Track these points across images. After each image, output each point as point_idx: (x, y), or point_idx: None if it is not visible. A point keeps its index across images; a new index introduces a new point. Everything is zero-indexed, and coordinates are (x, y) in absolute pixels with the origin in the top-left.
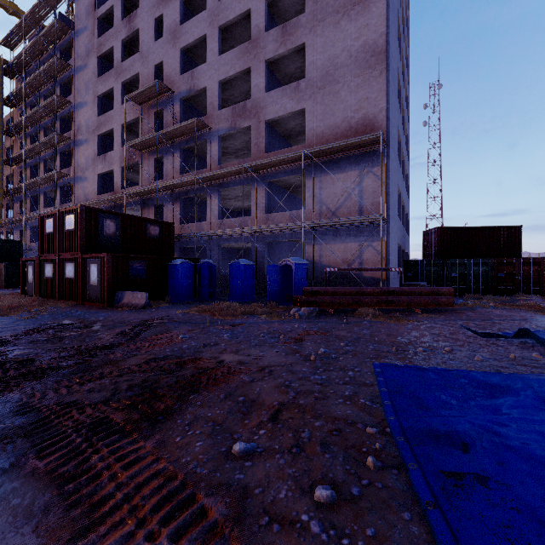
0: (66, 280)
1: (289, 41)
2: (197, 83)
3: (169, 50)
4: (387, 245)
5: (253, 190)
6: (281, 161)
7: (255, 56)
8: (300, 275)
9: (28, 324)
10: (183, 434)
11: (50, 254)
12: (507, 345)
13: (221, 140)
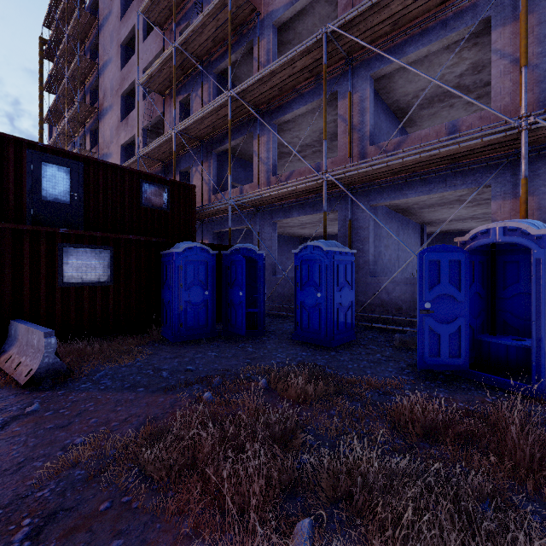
0: None
1: None
2: None
3: None
4: None
5: (341, 102)
6: None
7: None
8: None
9: None
10: None
11: None
12: None
13: (278, 47)
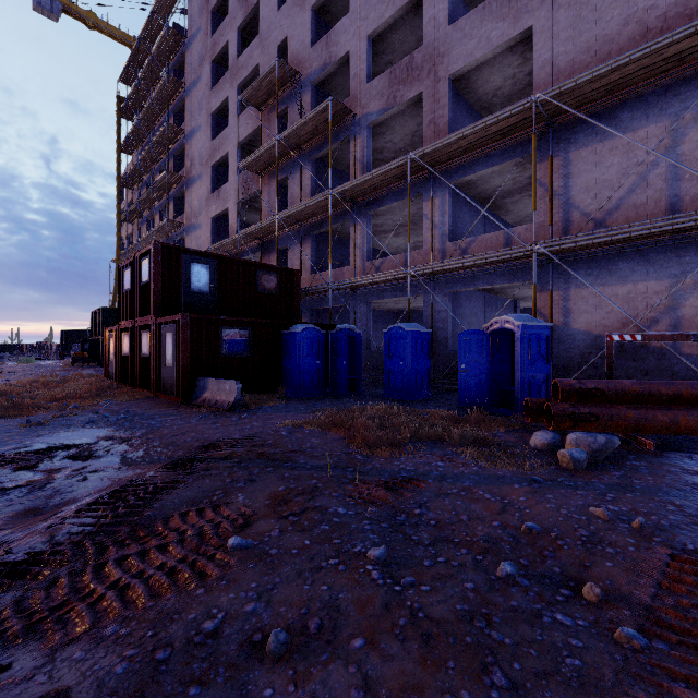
0: (141, 358)
1: None
2: (334, 52)
3: (296, 16)
4: None
5: (425, 203)
6: (482, 135)
7: None
8: (533, 351)
9: (1, 444)
10: None
11: (128, 320)
12: None
13: (372, 137)
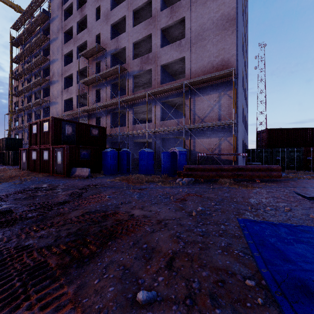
0: (44, 161)
1: (174, 16)
2: (120, 45)
3: (104, 26)
4: (236, 139)
5: (153, 107)
6: (170, 89)
7: (154, 26)
8: (182, 158)
9: (17, 187)
10: (100, 277)
11: (35, 145)
12: None
13: (134, 78)
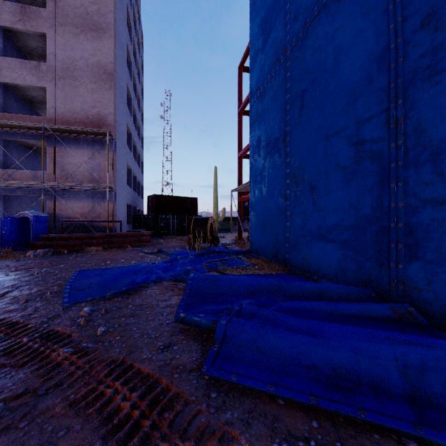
0: None
1: (28, 22)
2: None
3: None
4: (115, 205)
5: None
6: (19, 125)
7: None
8: (39, 225)
9: None
10: None
11: None
12: (154, 256)
13: None
